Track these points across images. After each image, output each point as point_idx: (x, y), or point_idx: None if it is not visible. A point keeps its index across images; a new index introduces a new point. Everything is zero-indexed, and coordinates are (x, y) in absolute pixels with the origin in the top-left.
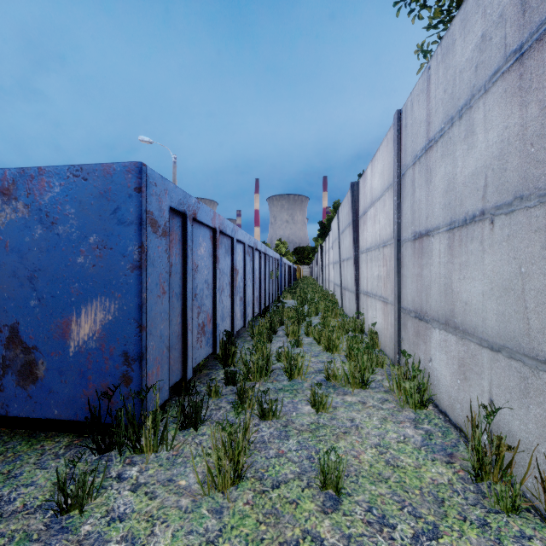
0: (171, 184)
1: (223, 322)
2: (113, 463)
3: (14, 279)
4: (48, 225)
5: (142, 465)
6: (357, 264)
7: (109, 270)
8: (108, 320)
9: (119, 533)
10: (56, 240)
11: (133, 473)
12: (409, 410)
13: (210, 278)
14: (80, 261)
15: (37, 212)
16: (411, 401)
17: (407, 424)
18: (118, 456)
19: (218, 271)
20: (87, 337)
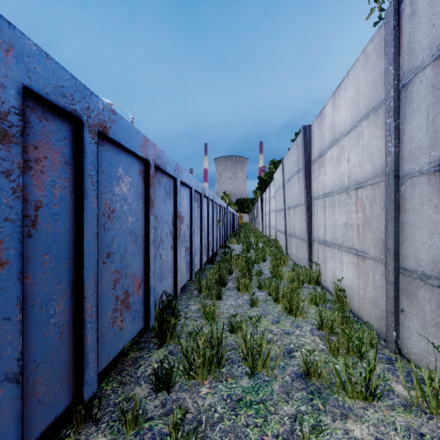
0: (27, 43)
1: (161, 282)
2: None
3: None
4: None
5: None
6: (310, 210)
7: None
8: None
9: None
10: None
11: None
12: None
13: (139, 227)
14: None
15: None
16: None
17: None
18: None
19: (153, 218)
20: None
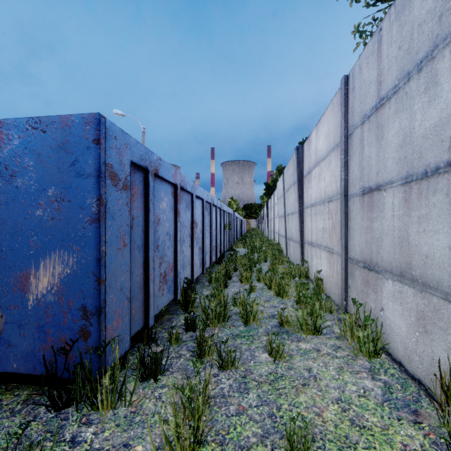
0: (132, 139)
1: (183, 271)
2: (68, 423)
3: None
4: (7, 178)
5: (98, 425)
6: (302, 217)
7: (67, 222)
8: (67, 273)
9: None
10: (15, 192)
11: (88, 435)
12: (363, 359)
13: (171, 230)
14: (39, 214)
15: None
16: (365, 349)
17: (364, 374)
18: (74, 414)
19: (179, 224)
20: (45, 290)
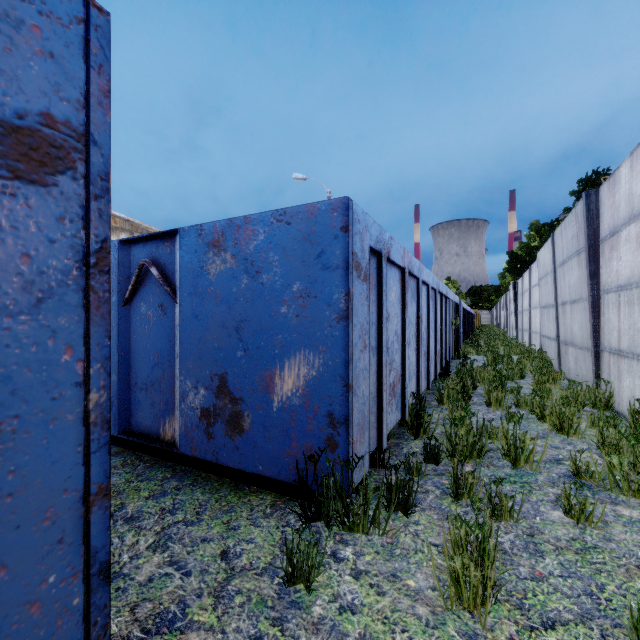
0: (370, 219)
1: (409, 382)
2: (322, 537)
3: (223, 329)
4: (253, 275)
5: (355, 547)
6: (596, 308)
7: (313, 320)
8: (312, 376)
9: (354, 628)
10: (260, 289)
11: (348, 554)
12: None
13: (399, 329)
14: (283, 311)
15: (243, 261)
16: None
17: None
18: (325, 529)
19: (407, 320)
20: (290, 392)
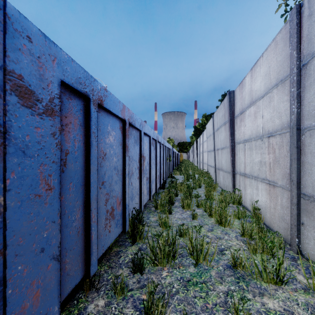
0: (63, 53)
1: (132, 201)
2: None
3: None
4: None
5: None
6: (233, 151)
7: None
8: None
9: None
10: None
11: None
12: None
13: (119, 165)
14: None
15: None
16: None
17: None
18: None
19: (128, 158)
20: None
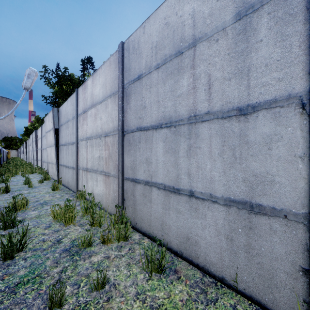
0: None
1: None
2: None
3: None
4: None
5: None
6: (37, 152)
7: None
8: None
9: None
10: None
11: None
12: (39, 174)
13: None
14: None
15: None
16: (40, 173)
17: (38, 175)
18: None
19: None
20: None
